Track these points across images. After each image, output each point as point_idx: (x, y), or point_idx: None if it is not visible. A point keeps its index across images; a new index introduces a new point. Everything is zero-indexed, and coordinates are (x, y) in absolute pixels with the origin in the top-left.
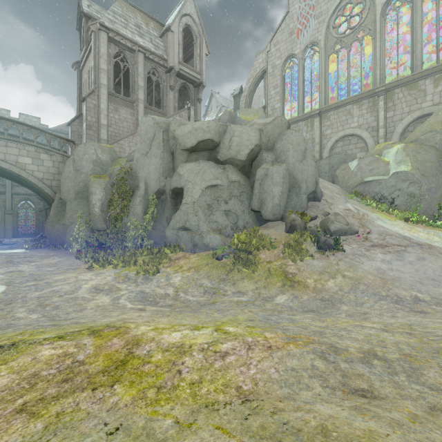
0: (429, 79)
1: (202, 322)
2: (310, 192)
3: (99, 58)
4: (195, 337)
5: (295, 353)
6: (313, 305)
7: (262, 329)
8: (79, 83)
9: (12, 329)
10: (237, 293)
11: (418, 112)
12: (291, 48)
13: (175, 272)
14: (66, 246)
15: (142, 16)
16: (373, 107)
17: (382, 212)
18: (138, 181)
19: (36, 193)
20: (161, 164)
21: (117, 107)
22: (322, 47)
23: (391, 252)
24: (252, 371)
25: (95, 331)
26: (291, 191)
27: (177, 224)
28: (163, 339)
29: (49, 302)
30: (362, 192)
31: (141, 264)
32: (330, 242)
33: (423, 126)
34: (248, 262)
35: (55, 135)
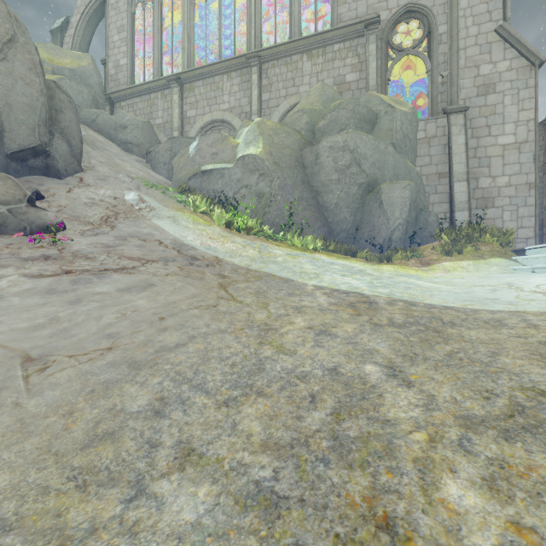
0: (307, 54)
1: None
2: (21, 147)
3: None
4: None
5: None
6: None
7: None
8: None
9: None
10: None
11: (295, 97)
12: None
13: None
14: None
15: None
16: (246, 83)
17: (202, 215)
18: None
19: None
20: None
21: None
22: None
23: (75, 272)
24: None
25: None
26: None
27: None
28: None
29: None
30: (198, 190)
31: None
32: None
33: (295, 111)
34: None
35: None
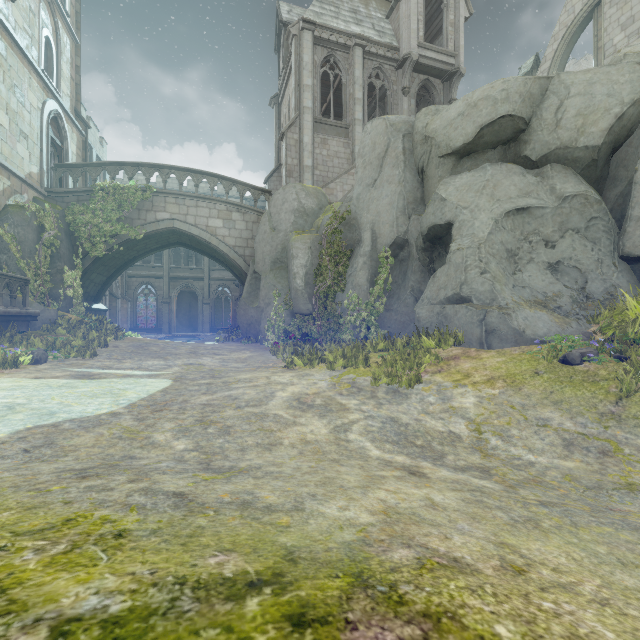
0: None
1: None
2: None
3: (302, 71)
4: None
5: None
6: None
7: None
8: (278, 123)
9: (90, 483)
10: None
11: None
12: None
13: (457, 385)
14: (261, 338)
15: None
16: None
17: None
18: (360, 233)
19: (229, 269)
20: (401, 192)
21: (324, 138)
22: None
23: None
24: None
25: (309, 638)
26: None
27: (440, 291)
28: None
29: (216, 418)
30: None
31: (376, 364)
32: None
33: None
34: None
35: (248, 185)
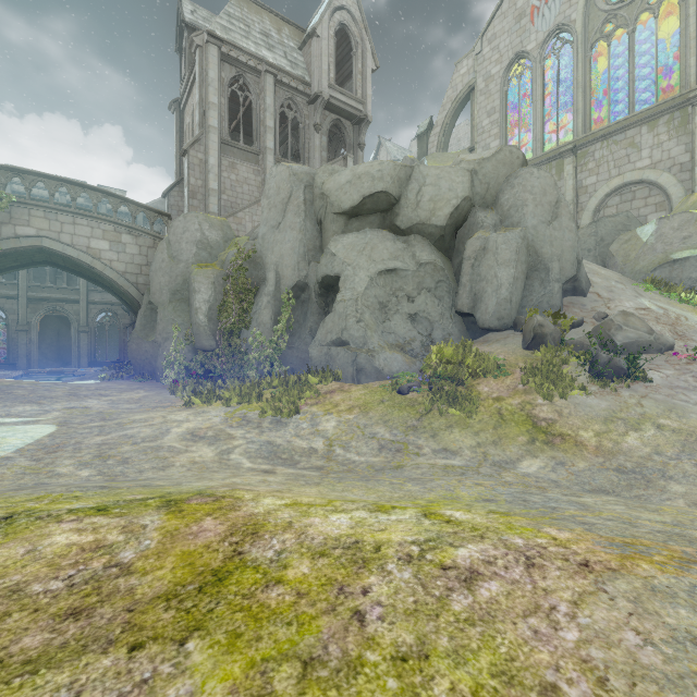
0: None
1: (386, 498)
2: (567, 278)
3: (207, 86)
4: (383, 527)
5: (669, 587)
6: (603, 480)
7: (530, 518)
8: (179, 131)
9: (31, 490)
10: (443, 452)
11: None
12: (519, 43)
13: (326, 413)
14: (158, 375)
15: (272, 18)
16: (682, 127)
17: None
18: (265, 272)
19: (117, 296)
20: (302, 240)
21: (233, 162)
22: (578, 33)
23: None
24: (569, 635)
25: (173, 502)
26: (531, 277)
27: (327, 335)
28: (311, 526)
29: (114, 453)
30: (666, 280)
31: (268, 399)
32: (620, 364)
33: None
34: (460, 397)
35: (143, 205)
